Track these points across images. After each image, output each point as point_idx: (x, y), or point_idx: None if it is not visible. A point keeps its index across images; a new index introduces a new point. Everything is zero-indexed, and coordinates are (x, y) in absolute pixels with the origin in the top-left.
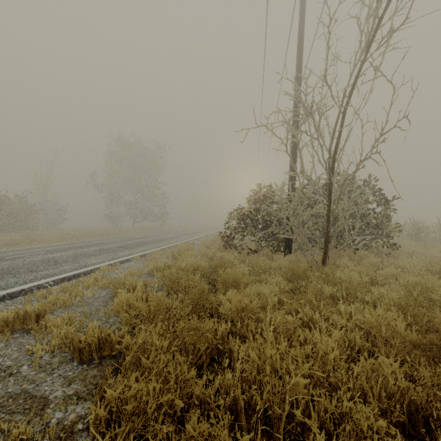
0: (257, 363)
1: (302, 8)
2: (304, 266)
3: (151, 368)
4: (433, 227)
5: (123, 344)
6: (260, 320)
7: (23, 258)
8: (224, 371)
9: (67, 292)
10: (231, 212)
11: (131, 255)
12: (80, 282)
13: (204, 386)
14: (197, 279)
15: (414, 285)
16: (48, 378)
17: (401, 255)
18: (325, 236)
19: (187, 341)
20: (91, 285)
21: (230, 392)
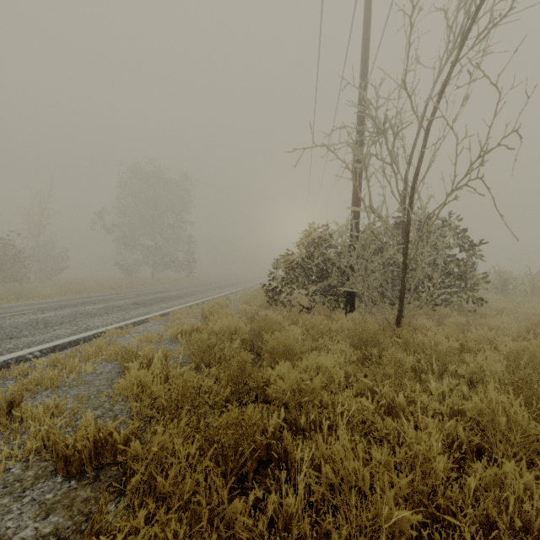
0: (332, 481)
1: (367, 0)
2: (374, 328)
3: (171, 494)
4: (521, 278)
5: (129, 455)
6: (323, 405)
7: (2, 319)
8: (278, 483)
9: (59, 366)
10: (277, 259)
11: (149, 315)
12: (77, 351)
13: (252, 517)
14: (235, 347)
15: (519, 353)
16: (14, 506)
17: (489, 313)
18: (400, 289)
19: (224, 442)
20: (93, 356)
21: (291, 525)
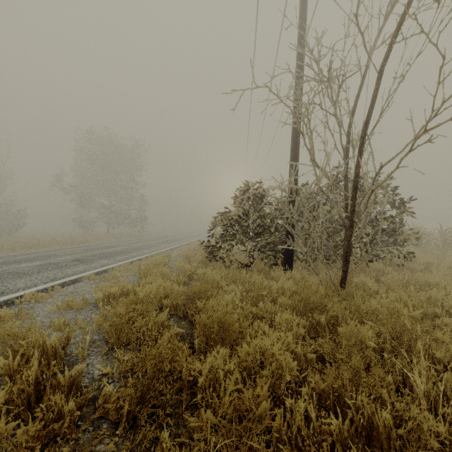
0: None
1: None
2: (319, 291)
3: None
4: (431, 233)
5: None
6: (273, 431)
7: None
8: None
9: None
10: (216, 216)
11: (84, 273)
12: None
13: None
14: (162, 320)
15: None
16: None
17: (417, 268)
18: (346, 248)
19: None
20: None
21: None
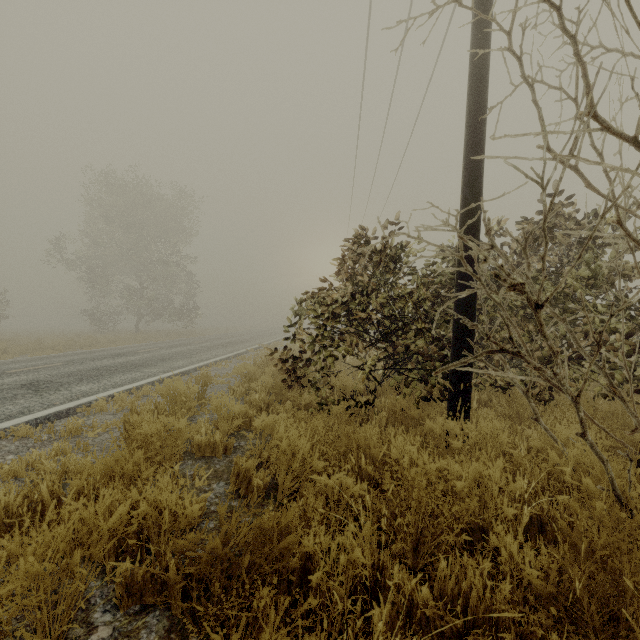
0: None
1: None
2: None
3: None
4: None
5: None
6: None
7: None
8: None
9: None
10: (302, 298)
11: (11, 421)
12: None
13: None
14: None
15: None
16: None
17: None
18: None
19: None
20: None
21: None
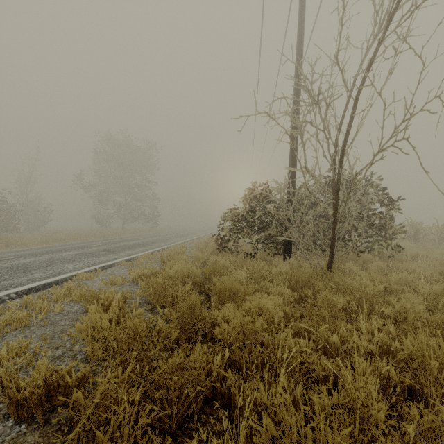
0: (273, 434)
1: None
2: (308, 272)
3: None
4: (429, 229)
5: (71, 406)
6: (264, 344)
7: None
8: (221, 424)
9: (30, 307)
10: (225, 212)
11: (116, 260)
12: (49, 293)
13: None
14: (187, 289)
15: (437, 295)
16: None
17: (405, 258)
18: (331, 239)
19: (170, 386)
20: (62, 298)
21: None
